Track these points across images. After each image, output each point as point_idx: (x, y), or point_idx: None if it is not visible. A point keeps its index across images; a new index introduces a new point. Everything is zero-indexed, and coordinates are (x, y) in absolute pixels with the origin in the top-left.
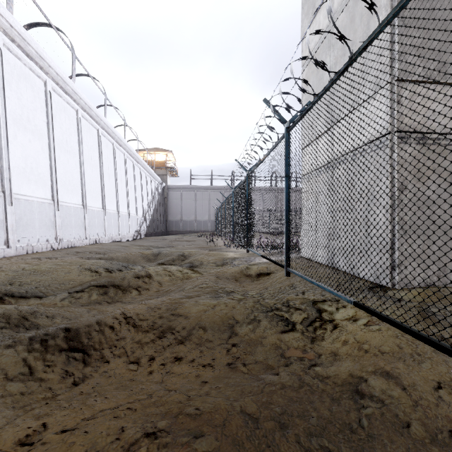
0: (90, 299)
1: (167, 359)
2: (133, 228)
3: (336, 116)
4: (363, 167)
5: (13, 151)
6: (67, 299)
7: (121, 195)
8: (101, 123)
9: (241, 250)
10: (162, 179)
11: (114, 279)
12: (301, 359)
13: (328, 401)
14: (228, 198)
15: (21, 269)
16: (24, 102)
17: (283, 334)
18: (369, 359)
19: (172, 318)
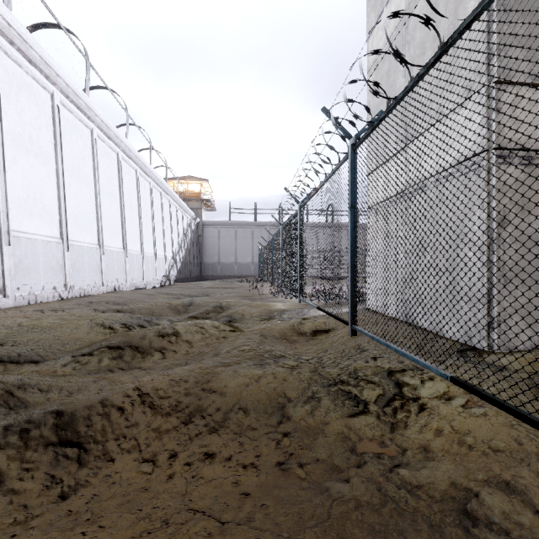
0: (99, 365)
1: (194, 456)
2: (161, 272)
3: (412, 131)
4: (449, 196)
5: (12, 178)
6: (70, 364)
7: (146, 233)
8: (121, 146)
9: (291, 299)
10: (195, 214)
11: (131, 338)
12: (379, 457)
13: (425, 530)
14: (275, 236)
15: (17, 325)
16: (25, 119)
17: (352, 418)
18: (477, 461)
19: (203, 395)
